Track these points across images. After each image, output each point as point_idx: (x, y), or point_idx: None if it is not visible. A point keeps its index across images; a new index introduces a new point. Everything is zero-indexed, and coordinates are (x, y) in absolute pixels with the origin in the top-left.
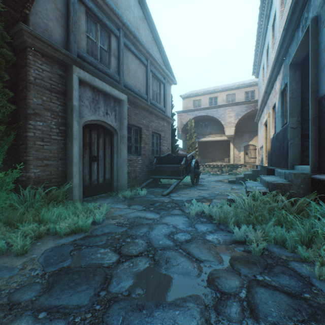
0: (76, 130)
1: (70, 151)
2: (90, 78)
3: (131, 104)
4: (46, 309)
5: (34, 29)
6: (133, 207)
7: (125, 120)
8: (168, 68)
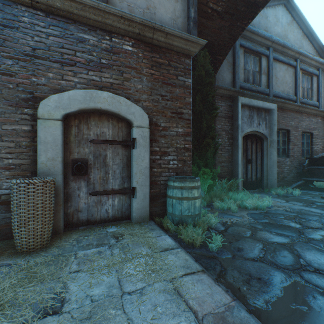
0: (239, 141)
1: (235, 156)
2: (248, 101)
3: (278, 110)
4: (273, 232)
5: (217, 83)
6: (292, 203)
7: (274, 126)
8: (323, 55)
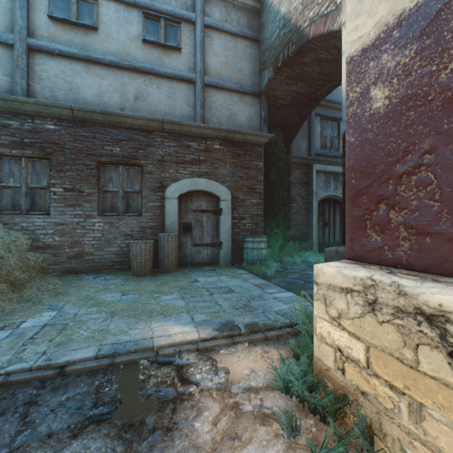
0: (314, 206)
1: (310, 220)
2: (323, 168)
3: None
4: None
5: (292, 152)
6: None
7: None
8: None
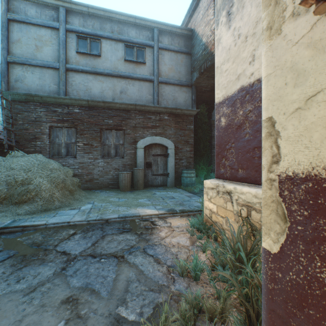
0: None
1: None
2: None
3: None
4: None
5: (213, 117)
6: None
7: None
8: None
